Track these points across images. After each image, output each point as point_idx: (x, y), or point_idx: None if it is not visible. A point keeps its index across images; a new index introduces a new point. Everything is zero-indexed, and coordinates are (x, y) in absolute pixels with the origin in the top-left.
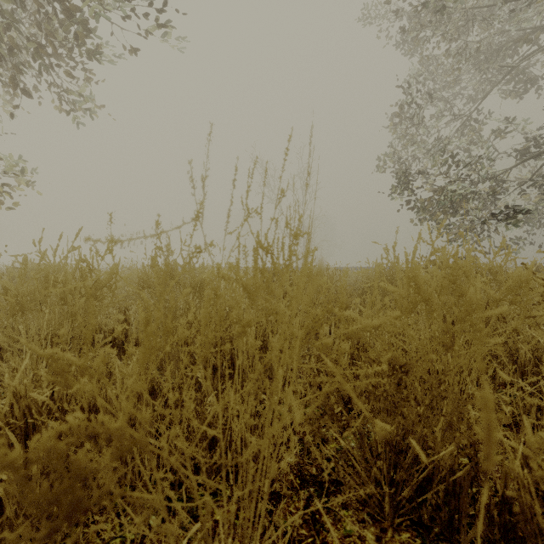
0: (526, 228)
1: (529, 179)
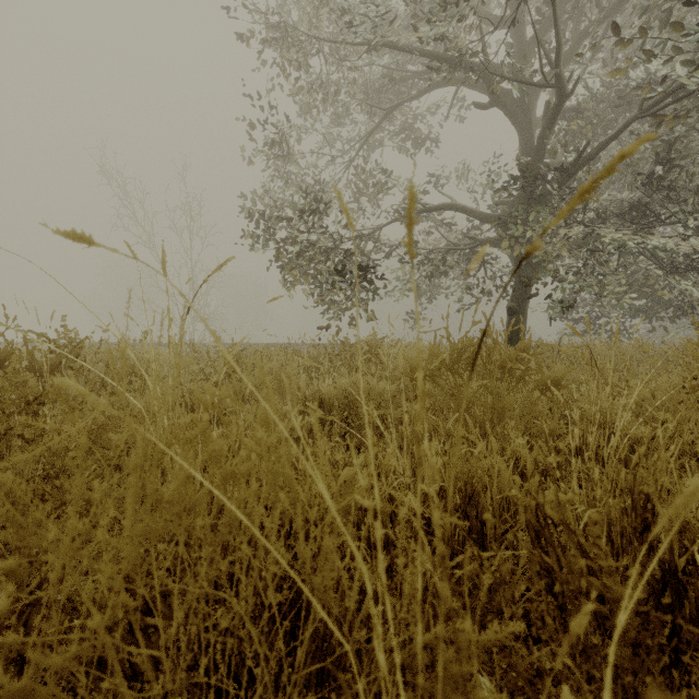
0: (421, 301)
1: (400, 244)
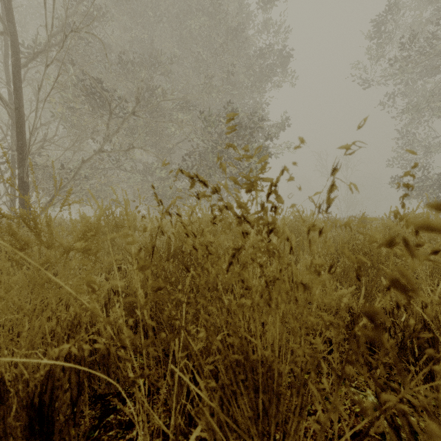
0: None
1: None
